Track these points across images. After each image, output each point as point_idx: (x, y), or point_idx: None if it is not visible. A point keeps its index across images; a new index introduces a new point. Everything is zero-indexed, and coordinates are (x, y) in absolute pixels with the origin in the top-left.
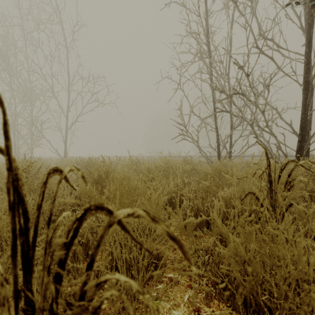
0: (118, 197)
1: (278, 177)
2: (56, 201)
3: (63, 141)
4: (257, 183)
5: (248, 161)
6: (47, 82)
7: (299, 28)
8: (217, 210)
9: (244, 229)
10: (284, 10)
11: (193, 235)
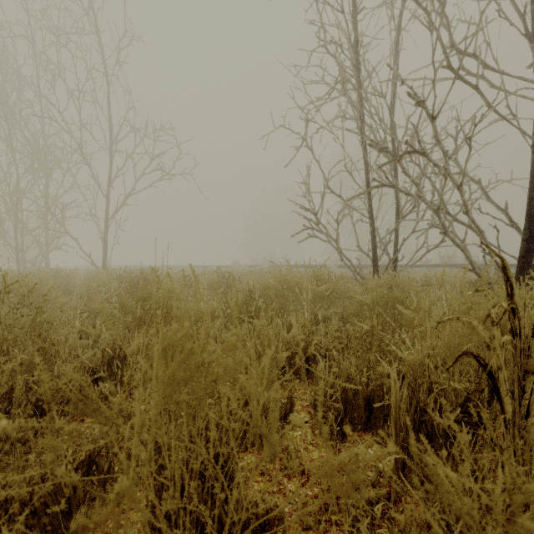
0: (156, 398)
1: (533, 321)
2: (57, 363)
3: (101, 239)
4: (482, 333)
5: (428, 276)
6: (72, 136)
7: (523, 35)
8: (395, 391)
9: (512, 494)
10: (496, 2)
11: (362, 498)
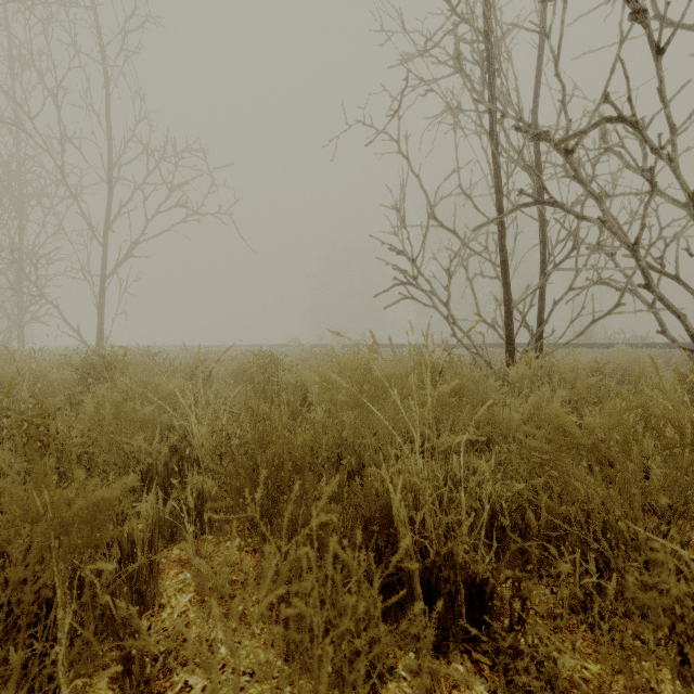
0: None
1: None
2: None
3: (96, 305)
4: None
5: (601, 361)
6: (49, 153)
7: None
8: None
9: None
10: None
11: None
